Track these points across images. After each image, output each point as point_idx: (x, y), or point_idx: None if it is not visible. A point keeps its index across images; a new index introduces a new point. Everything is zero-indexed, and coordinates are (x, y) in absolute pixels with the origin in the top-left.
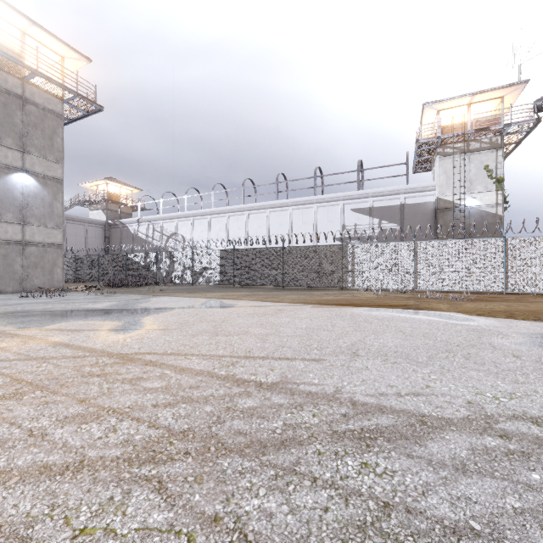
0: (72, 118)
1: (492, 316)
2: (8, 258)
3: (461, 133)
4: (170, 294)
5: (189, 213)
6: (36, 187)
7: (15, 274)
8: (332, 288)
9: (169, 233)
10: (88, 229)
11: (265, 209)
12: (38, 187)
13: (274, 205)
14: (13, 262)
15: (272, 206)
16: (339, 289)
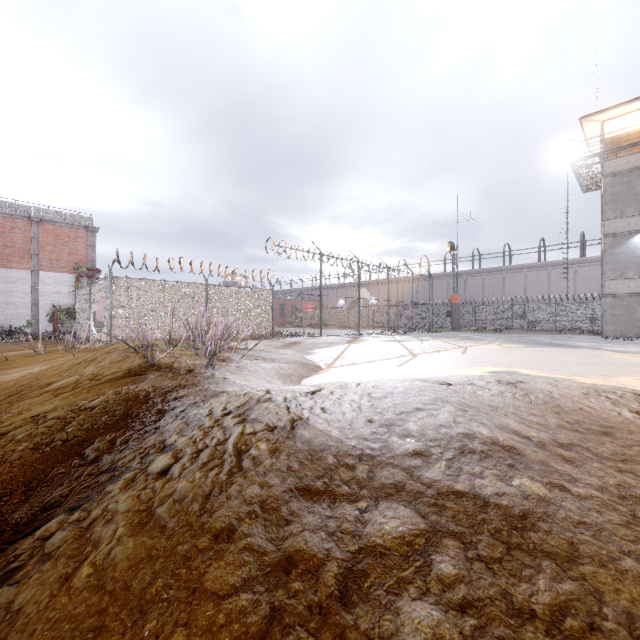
0: None
1: None
2: (630, 308)
3: None
4: None
5: None
6: None
7: (636, 321)
8: None
9: None
10: None
11: None
12: None
13: None
14: (635, 311)
15: None
16: None
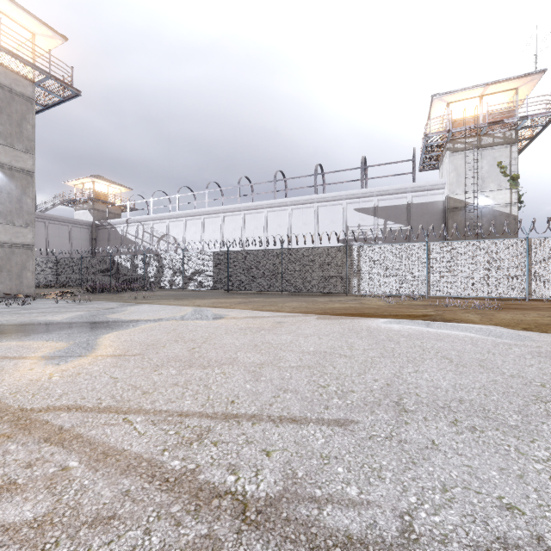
0: (47, 104)
1: (543, 332)
2: None
3: (473, 127)
4: (154, 302)
5: (181, 213)
6: (0, 179)
7: None
8: (335, 294)
9: (160, 235)
10: (73, 230)
11: (263, 208)
12: (4, 180)
13: (272, 205)
14: None
15: (270, 206)
16: (344, 295)
